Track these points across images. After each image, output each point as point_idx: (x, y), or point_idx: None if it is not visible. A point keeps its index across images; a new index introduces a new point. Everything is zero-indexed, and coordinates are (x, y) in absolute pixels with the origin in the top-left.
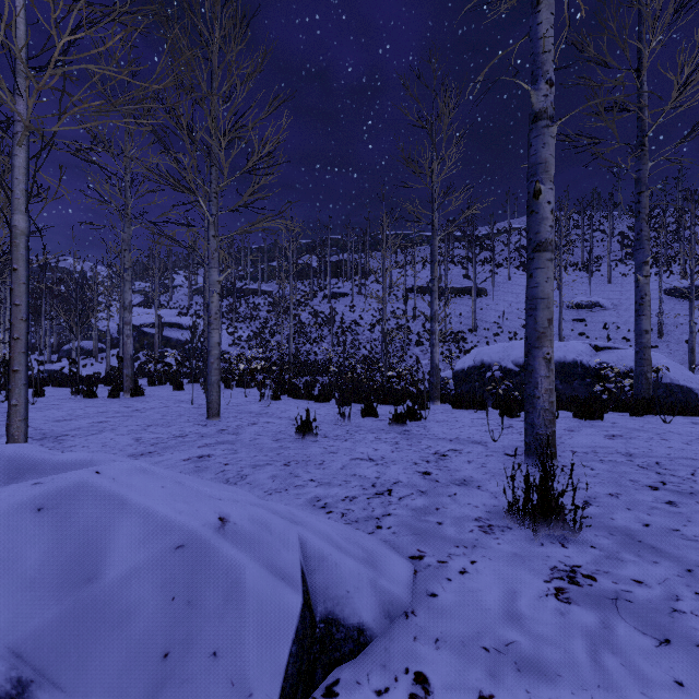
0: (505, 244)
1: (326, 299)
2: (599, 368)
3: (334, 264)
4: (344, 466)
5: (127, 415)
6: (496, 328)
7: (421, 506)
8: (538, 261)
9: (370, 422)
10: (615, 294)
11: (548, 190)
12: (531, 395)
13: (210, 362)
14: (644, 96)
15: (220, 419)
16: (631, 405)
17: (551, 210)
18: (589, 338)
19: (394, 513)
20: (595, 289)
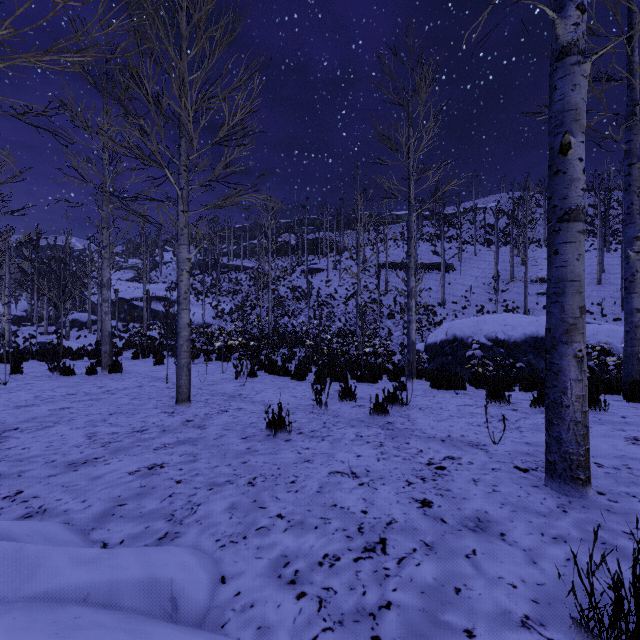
0: (471, 222)
1: (303, 274)
2: None
3: (311, 242)
4: (321, 488)
5: (94, 398)
6: (463, 301)
7: (431, 582)
8: (567, 233)
9: (349, 408)
10: None
11: (580, 144)
12: (556, 403)
13: (179, 344)
14: (636, 63)
15: (189, 405)
16: (626, 389)
17: (582, 168)
18: None
19: (396, 602)
20: None
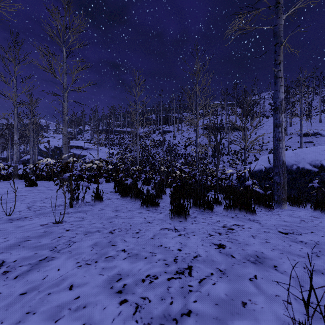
0: (257, 103)
1: (159, 134)
2: None
3: (164, 117)
4: None
5: None
6: (258, 147)
7: None
8: None
9: None
10: None
11: None
12: None
13: None
14: None
15: None
16: None
17: None
18: None
19: None
20: (313, 126)
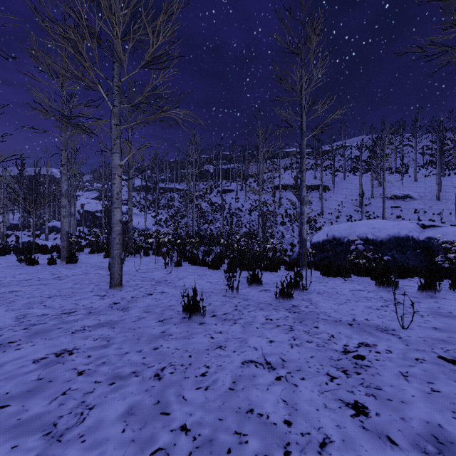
0: (341, 155)
1: (218, 194)
2: (426, 241)
3: (224, 171)
4: (234, 383)
5: (43, 283)
6: (337, 212)
7: None
8: None
9: (256, 292)
10: (420, 189)
11: None
12: None
13: (112, 237)
14: None
15: (121, 289)
16: None
17: None
18: (404, 219)
19: None
20: (406, 186)
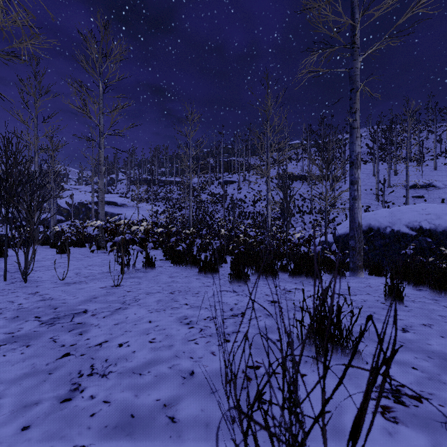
0: None
1: (220, 185)
2: None
3: (226, 163)
4: None
5: None
6: None
7: None
8: None
9: (386, 438)
10: (443, 177)
11: None
12: None
13: None
14: None
15: None
16: None
17: None
18: None
19: None
20: (425, 175)
